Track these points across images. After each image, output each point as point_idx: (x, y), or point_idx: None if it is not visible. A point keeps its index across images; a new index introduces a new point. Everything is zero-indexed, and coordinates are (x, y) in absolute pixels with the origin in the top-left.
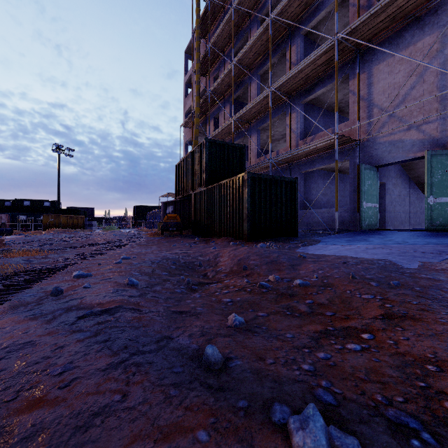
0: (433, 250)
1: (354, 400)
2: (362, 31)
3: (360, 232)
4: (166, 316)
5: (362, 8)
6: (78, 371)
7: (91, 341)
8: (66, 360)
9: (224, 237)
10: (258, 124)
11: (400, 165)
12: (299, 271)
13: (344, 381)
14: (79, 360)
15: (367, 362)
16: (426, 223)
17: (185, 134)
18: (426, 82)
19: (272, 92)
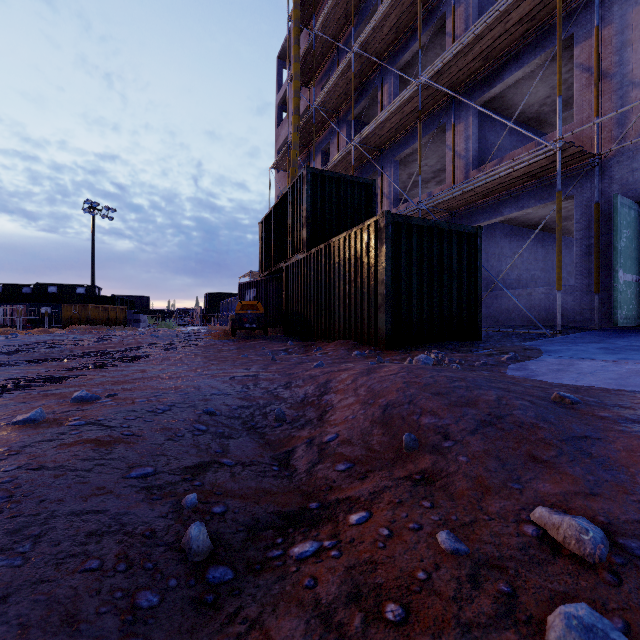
0: None
1: None
2: None
3: (604, 331)
4: None
5: None
6: None
7: None
8: None
9: (339, 341)
10: (395, 151)
11: None
12: (635, 480)
13: None
14: None
15: None
16: None
17: (277, 181)
18: None
19: (423, 86)
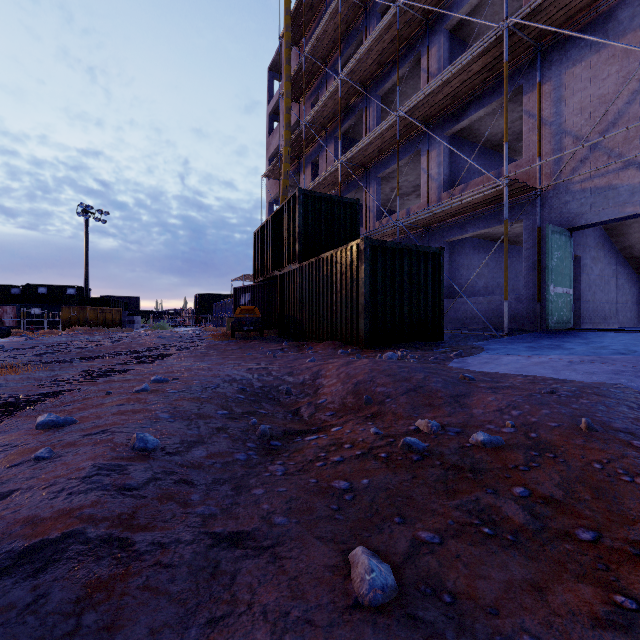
0: None
1: None
2: (547, 14)
3: (542, 333)
4: (189, 564)
5: None
6: None
7: None
8: None
9: (327, 341)
10: (378, 169)
11: (602, 228)
12: (471, 410)
13: None
14: None
15: None
16: None
17: (268, 188)
18: None
19: (401, 118)
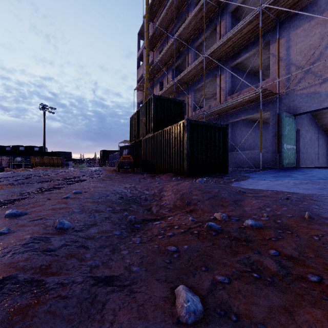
0: None
1: None
2: (282, 2)
3: (280, 169)
4: (78, 296)
5: None
6: None
7: None
8: None
9: (167, 173)
10: (194, 85)
11: (311, 115)
12: (244, 208)
13: None
14: None
15: None
16: None
17: (138, 95)
18: None
19: (206, 58)
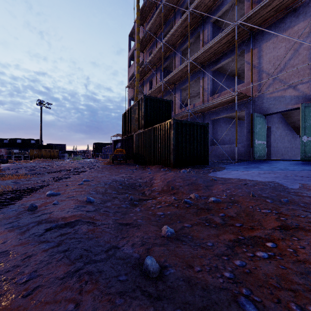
0: (308, 174)
1: (273, 309)
2: (254, 19)
3: (253, 161)
4: (114, 228)
5: (254, 2)
6: (41, 279)
7: (54, 251)
8: (32, 269)
9: (156, 165)
10: (180, 85)
11: (280, 114)
12: (212, 191)
13: (261, 289)
14: (42, 268)
15: (276, 270)
16: (301, 155)
17: (129, 92)
18: (301, 54)
19: (190, 62)
